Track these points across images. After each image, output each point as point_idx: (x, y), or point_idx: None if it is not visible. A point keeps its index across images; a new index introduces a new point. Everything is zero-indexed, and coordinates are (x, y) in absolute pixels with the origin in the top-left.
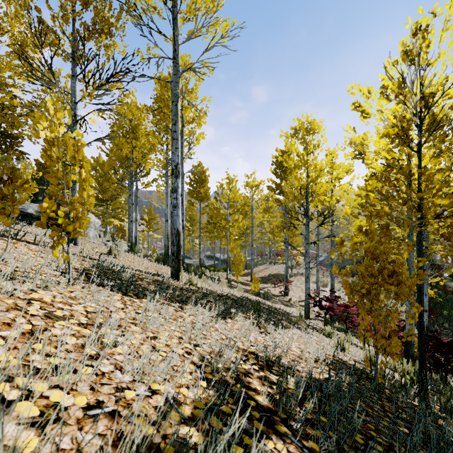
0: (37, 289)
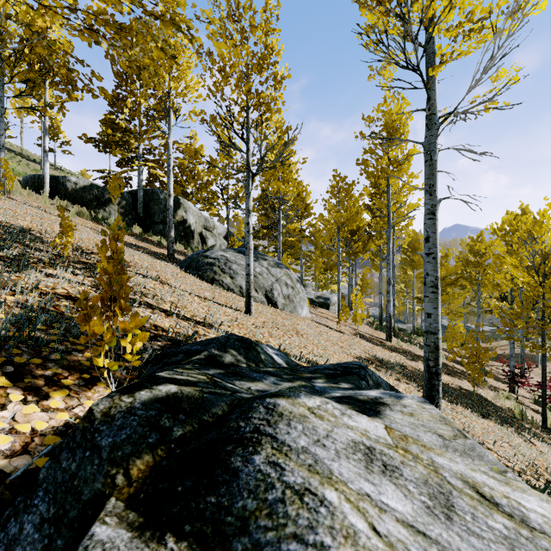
0: (355, 339)
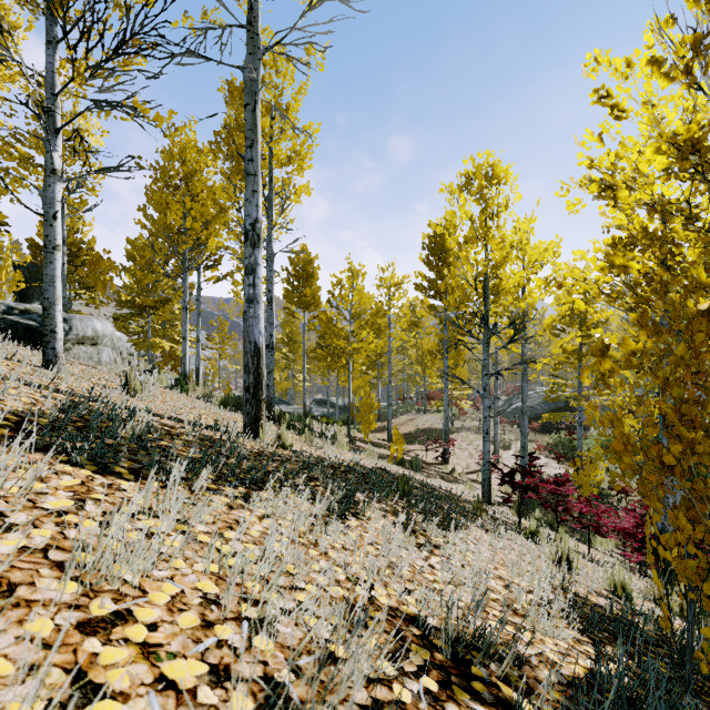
0: None
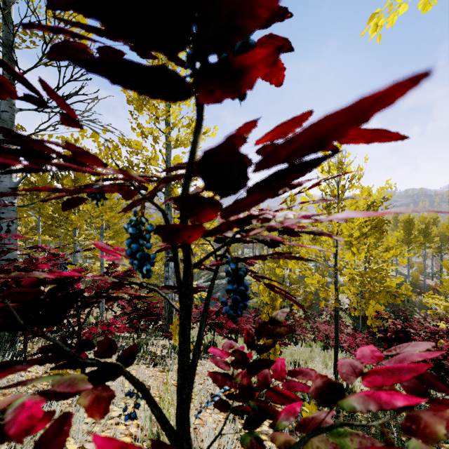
0: None
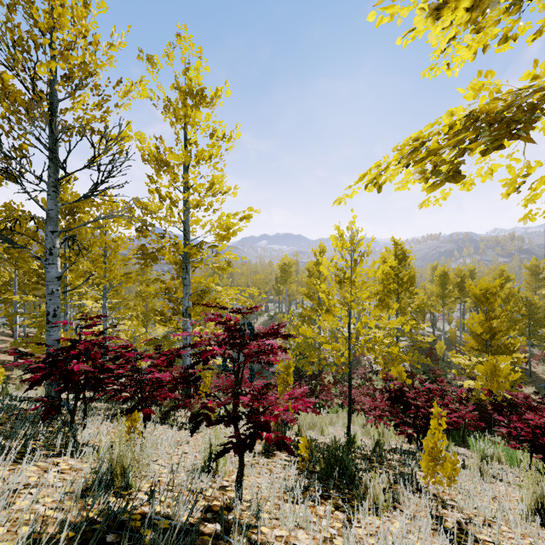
0: None
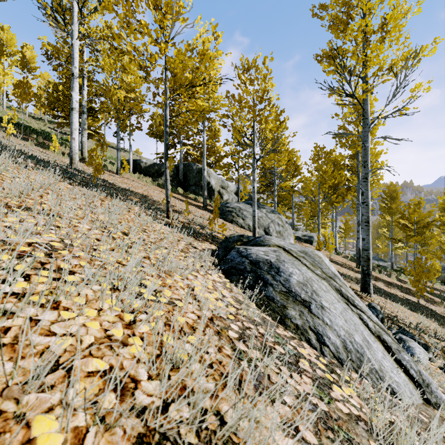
0: None
